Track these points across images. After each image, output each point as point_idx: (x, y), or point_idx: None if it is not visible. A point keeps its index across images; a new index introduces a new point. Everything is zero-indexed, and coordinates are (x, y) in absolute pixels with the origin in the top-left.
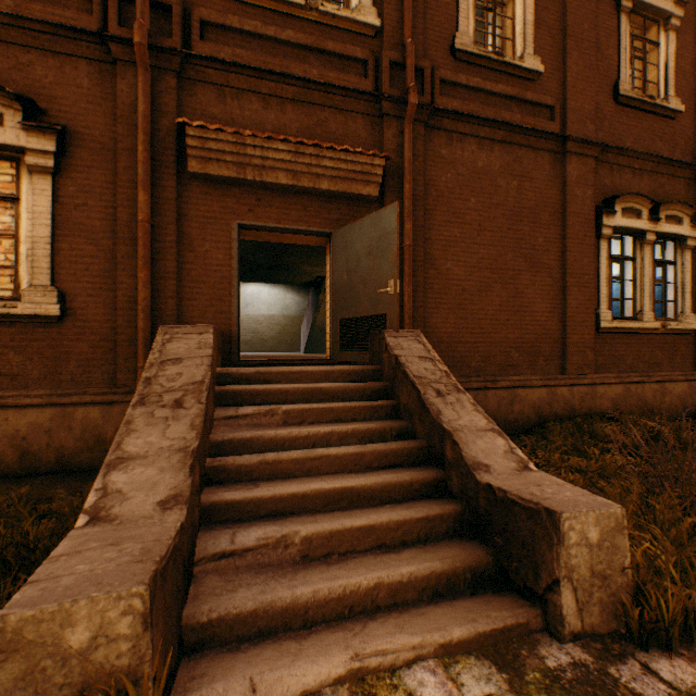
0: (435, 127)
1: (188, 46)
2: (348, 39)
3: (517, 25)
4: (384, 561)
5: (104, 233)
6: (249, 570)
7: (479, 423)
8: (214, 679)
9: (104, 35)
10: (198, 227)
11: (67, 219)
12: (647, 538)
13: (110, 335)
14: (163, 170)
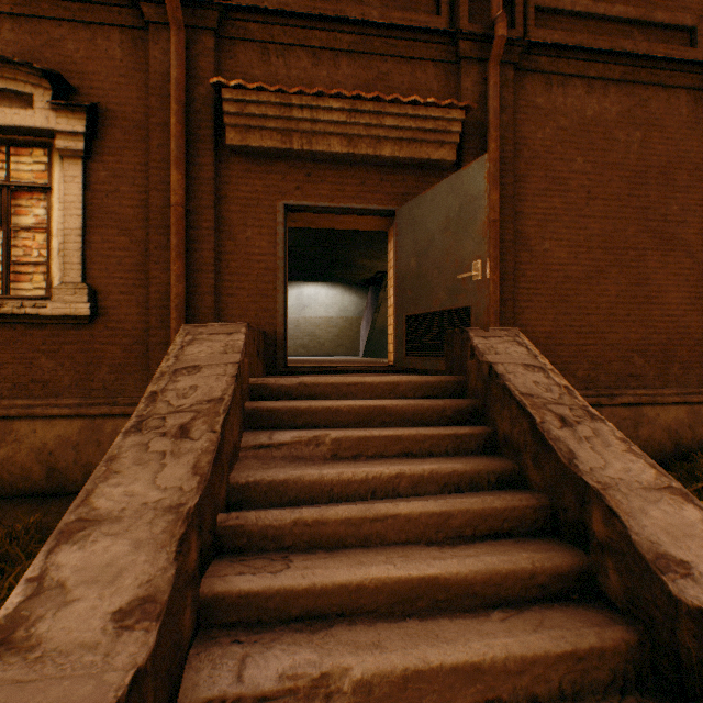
0: (528, 70)
1: None
2: None
3: None
4: None
5: (137, 222)
6: None
7: (642, 475)
8: None
9: None
10: (238, 211)
11: (99, 208)
12: None
13: (143, 337)
14: (199, 145)
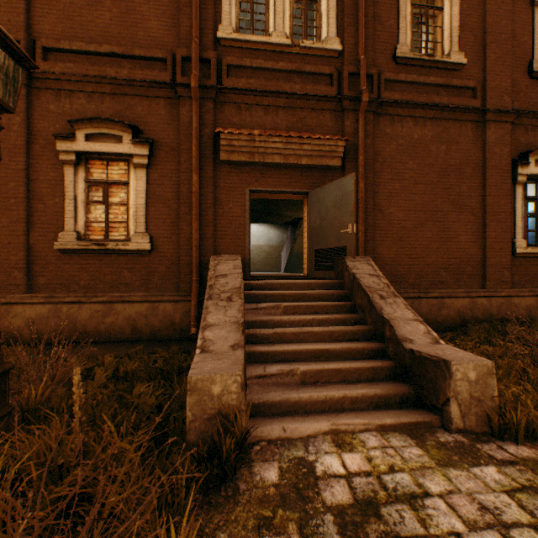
0: (381, 114)
1: (219, 81)
2: (319, 61)
3: (445, 31)
4: (347, 387)
5: (173, 200)
6: (274, 385)
7: (407, 316)
8: (265, 425)
9: (174, 83)
10: (225, 193)
11: (154, 193)
12: (518, 388)
13: (176, 261)
14: (206, 160)
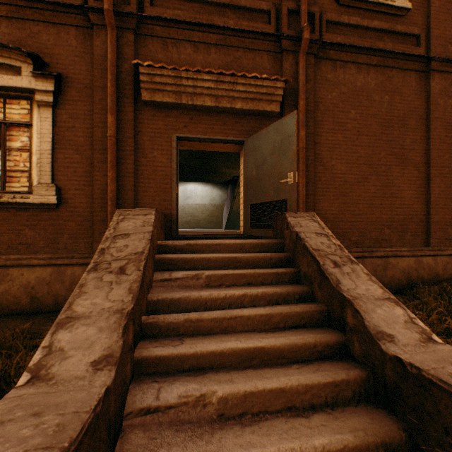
0: (323, 58)
1: (142, 11)
2: None
3: None
4: (295, 428)
5: (86, 146)
6: (171, 426)
7: (375, 292)
8: None
9: (85, 7)
10: (149, 140)
11: (62, 137)
12: None
13: (90, 217)
14: (125, 100)
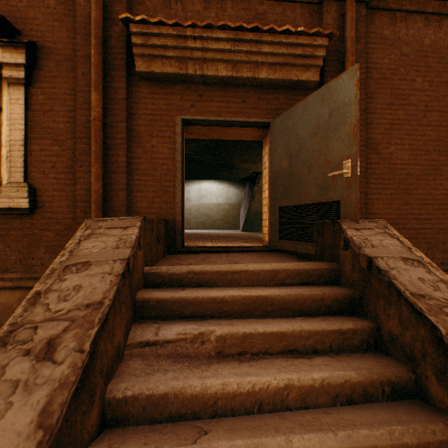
0: (377, 7)
1: None
2: None
3: None
4: None
5: (67, 134)
6: None
7: None
8: None
9: None
10: (146, 124)
11: (38, 123)
12: None
13: (71, 224)
14: (114, 73)
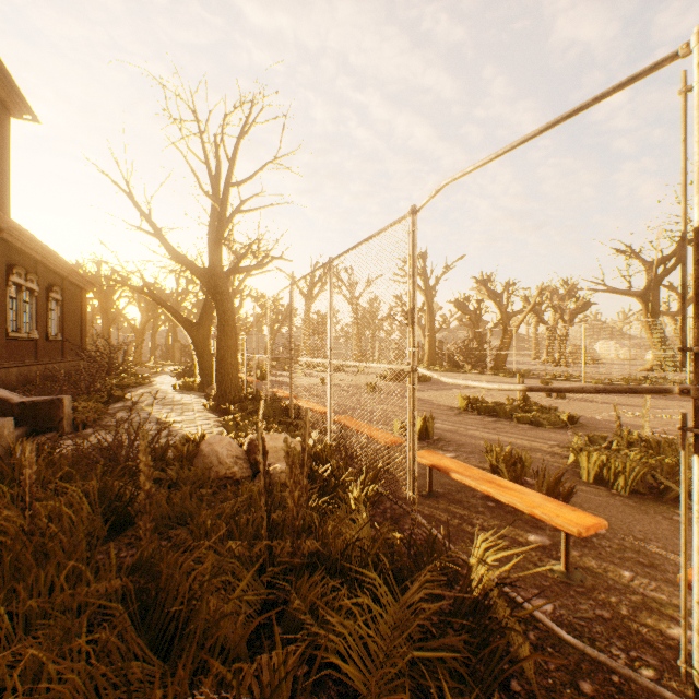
0: None
1: None
2: None
3: None
4: None
5: None
6: None
7: None
8: None
9: None
10: None
11: None
12: None
13: None
14: None
